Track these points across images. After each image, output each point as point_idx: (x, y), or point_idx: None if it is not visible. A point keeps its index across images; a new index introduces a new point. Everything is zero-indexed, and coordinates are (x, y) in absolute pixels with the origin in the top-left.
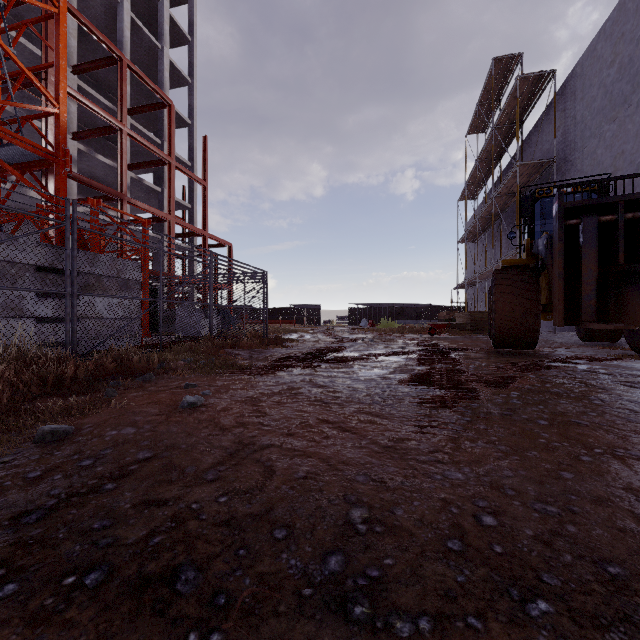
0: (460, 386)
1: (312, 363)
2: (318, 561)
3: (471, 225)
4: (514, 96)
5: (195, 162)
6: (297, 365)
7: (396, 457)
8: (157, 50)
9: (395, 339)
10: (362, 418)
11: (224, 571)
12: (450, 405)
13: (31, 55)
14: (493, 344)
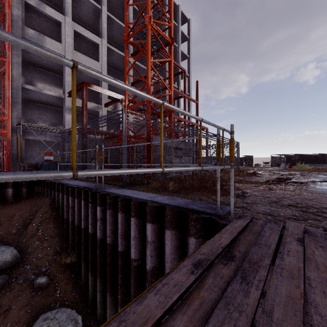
0: None
1: (286, 183)
2: None
3: None
4: None
5: (190, 92)
6: (281, 183)
7: None
8: (176, 48)
9: (316, 175)
10: None
11: None
12: None
13: (139, 67)
14: None
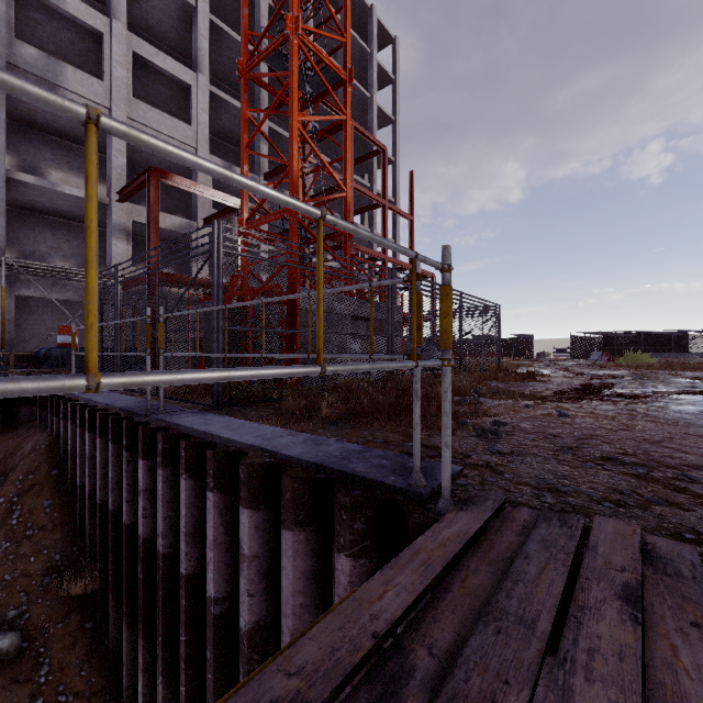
0: None
1: (600, 397)
2: None
3: None
4: None
5: (398, 197)
6: (588, 398)
7: None
8: (367, 100)
9: (668, 377)
10: None
11: None
12: None
13: (285, 140)
14: None
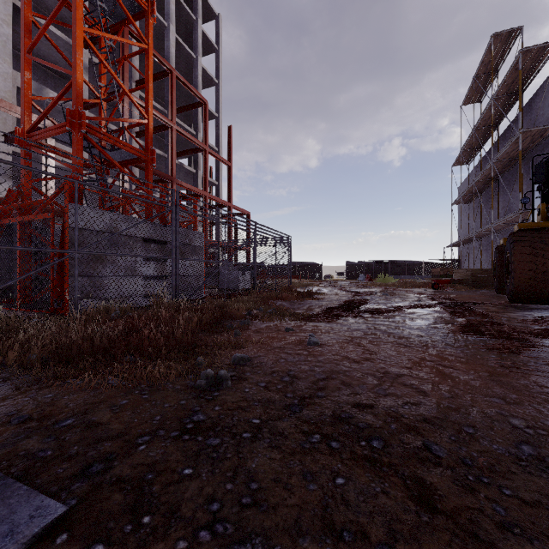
0: (511, 336)
1: (356, 313)
2: (513, 447)
3: (467, 188)
4: (515, 68)
5: (221, 147)
6: (347, 315)
7: (508, 388)
8: (193, 60)
9: (404, 293)
10: (450, 358)
11: (454, 447)
12: (516, 351)
13: (108, 76)
14: (510, 299)
